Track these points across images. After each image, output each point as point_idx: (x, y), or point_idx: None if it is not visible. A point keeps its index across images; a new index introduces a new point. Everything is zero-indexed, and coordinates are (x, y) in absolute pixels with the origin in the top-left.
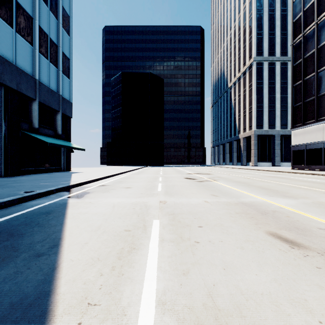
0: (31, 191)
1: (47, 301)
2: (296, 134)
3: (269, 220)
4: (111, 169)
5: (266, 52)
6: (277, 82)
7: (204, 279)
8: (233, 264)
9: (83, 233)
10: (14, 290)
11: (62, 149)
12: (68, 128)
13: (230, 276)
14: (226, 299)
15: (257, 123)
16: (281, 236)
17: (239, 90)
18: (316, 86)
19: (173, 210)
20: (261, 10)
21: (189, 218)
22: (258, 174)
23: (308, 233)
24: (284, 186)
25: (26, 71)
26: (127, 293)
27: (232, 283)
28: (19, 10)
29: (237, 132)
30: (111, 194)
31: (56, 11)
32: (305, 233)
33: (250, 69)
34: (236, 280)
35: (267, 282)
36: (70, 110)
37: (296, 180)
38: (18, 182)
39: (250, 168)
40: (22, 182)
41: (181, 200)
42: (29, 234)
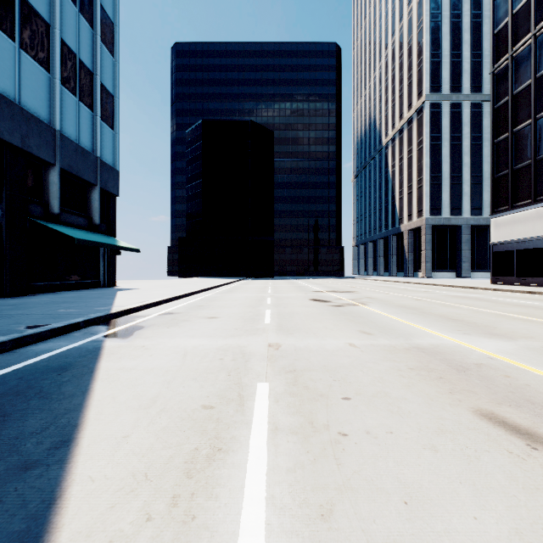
0: (40, 325)
1: None
2: (500, 224)
3: (474, 384)
4: (186, 283)
5: (446, 86)
6: (465, 136)
7: (367, 531)
8: (422, 489)
9: (121, 414)
10: None
11: (101, 249)
12: (112, 214)
13: (421, 522)
14: None
15: (432, 205)
16: (505, 421)
17: (401, 150)
18: (533, 142)
19: (294, 364)
20: (439, 16)
21: (323, 379)
22: (435, 293)
23: None
24: (485, 315)
25: (38, 116)
26: None
27: (427, 542)
28: (26, 11)
29: (398, 221)
30: (183, 331)
31: (90, 14)
32: None
33: (420, 115)
34: (435, 532)
35: (503, 540)
36: (115, 184)
37: (504, 303)
38: (20, 307)
39: (420, 282)
40: (28, 308)
41: (307, 343)
42: (18, 415)
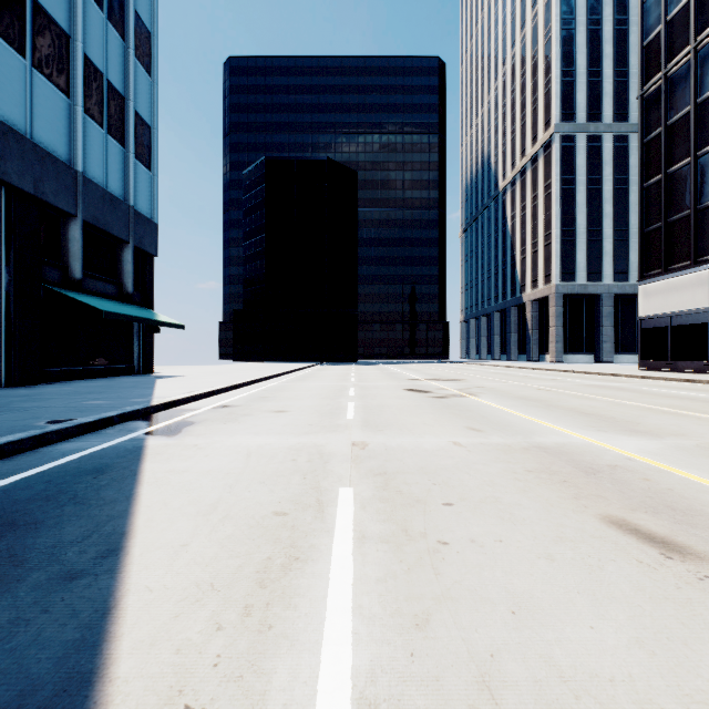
0: (64, 420)
1: (84, 700)
2: (650, 292)
3: (605, 489)
4: (244, 369)
5: (582, 113)
6: (606, 178)
7: (468, 640)
8: (533, 599)
9: (177, 521)
10: (6, 669)
11: (134, 325)
12: (149, 280)
13: (530, 632)
14: (525, 696)
15: (563, 268)
16: (638, 529)
17: (523, 197)
18: (693, 186)
19: (385, 465)
20: (572, 22)
21: (420, 482)
22: (566, 382)
23: (699, 520)
24: (627, 408)
25: (54, 154)
26: (282, 679)
27: (535, 651)
28: (40, 19)
29: (519, 289)
30: (244, 427)
31: (121, 22)
32: (694, 521)
33: (547, 151)
34: (544, 641)
35: (621, 648)
36: (153, 241)
37: (653, 394)
38: (35, 398)
39: (547, 368)
40: (45, 399)
41: (400, 441)
42: (53, 522)
